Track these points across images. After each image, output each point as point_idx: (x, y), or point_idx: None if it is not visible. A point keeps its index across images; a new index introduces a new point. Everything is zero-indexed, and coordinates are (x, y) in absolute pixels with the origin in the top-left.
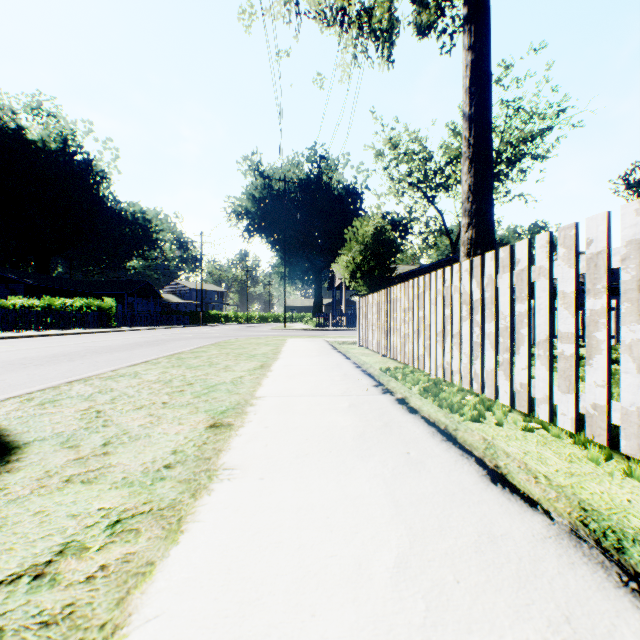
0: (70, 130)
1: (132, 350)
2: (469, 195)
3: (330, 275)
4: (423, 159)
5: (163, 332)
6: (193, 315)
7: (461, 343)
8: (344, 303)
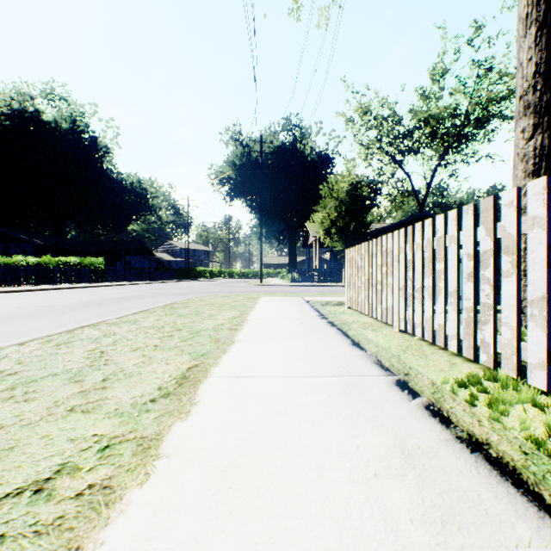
0: (79, 112)
1: (64, 313)
2: (537, 80)
3: (304, 233)
4: (392, 123)
5: (142, 287)
6: (182, 271)
7: (522, 311)
8: (318, 259)
